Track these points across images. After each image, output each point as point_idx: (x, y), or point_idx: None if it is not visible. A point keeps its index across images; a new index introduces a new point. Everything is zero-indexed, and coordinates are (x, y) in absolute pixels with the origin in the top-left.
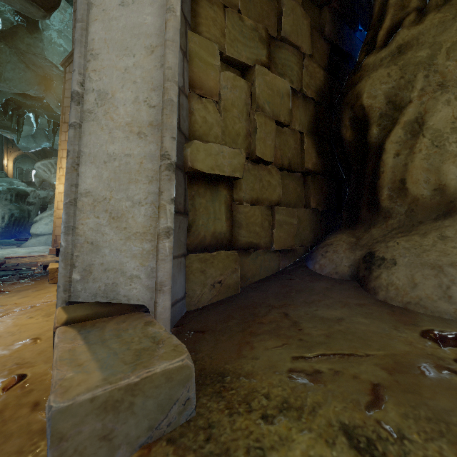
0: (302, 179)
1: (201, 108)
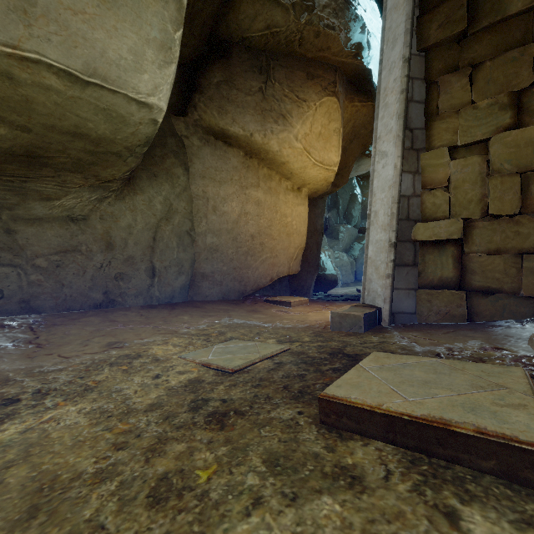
0: None
1: (430, 197)
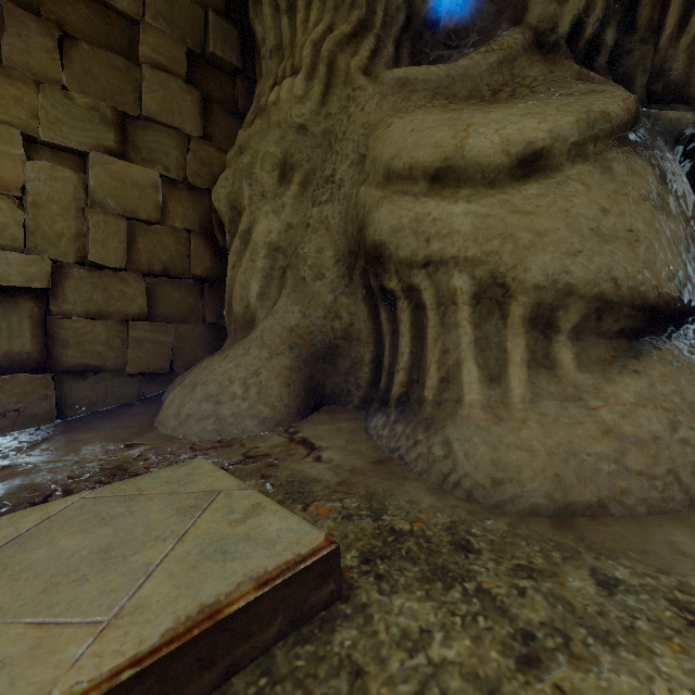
0: (198, 287)
1: None
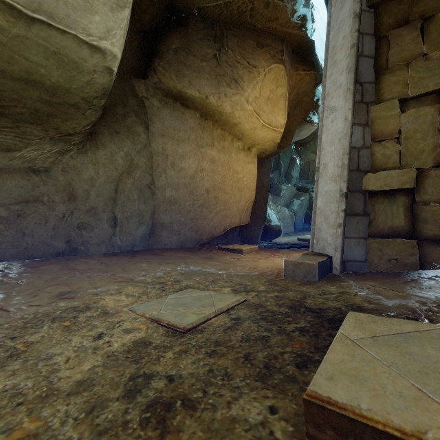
0: None
1: (380, 149)
